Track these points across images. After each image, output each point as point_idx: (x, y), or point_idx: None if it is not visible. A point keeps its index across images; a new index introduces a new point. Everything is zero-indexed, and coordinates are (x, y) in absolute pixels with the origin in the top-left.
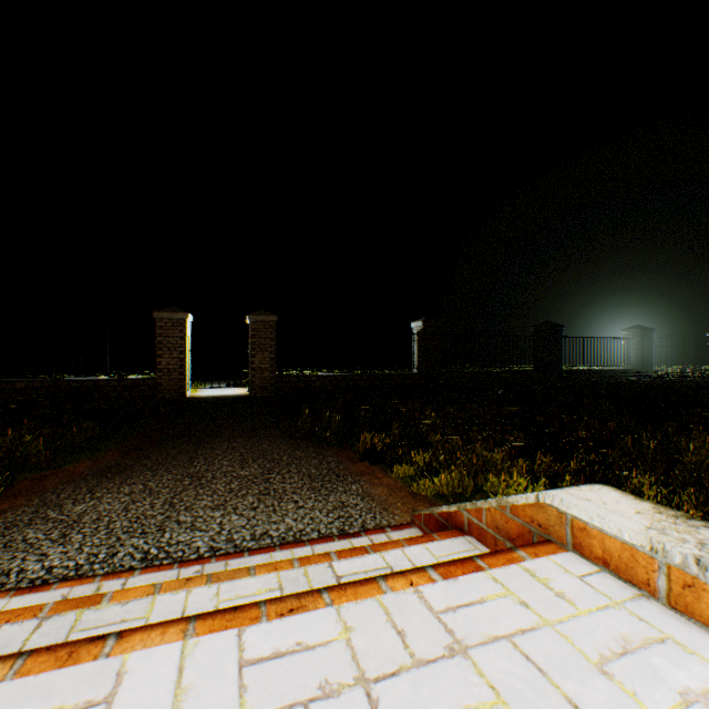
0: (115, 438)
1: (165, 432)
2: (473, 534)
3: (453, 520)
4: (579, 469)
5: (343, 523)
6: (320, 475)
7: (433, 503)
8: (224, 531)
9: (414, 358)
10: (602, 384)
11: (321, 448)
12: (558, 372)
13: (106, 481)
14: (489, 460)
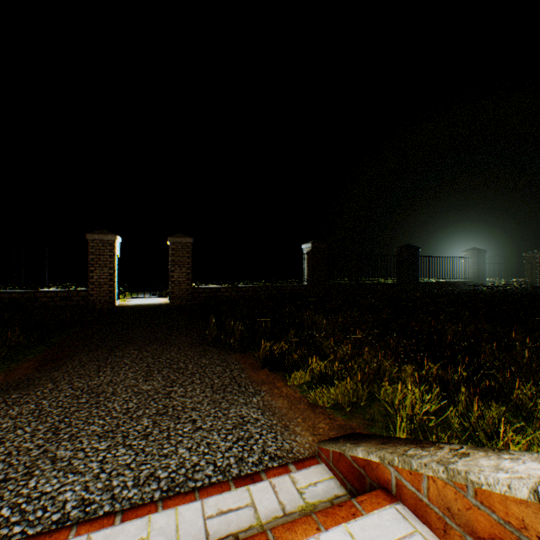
0: (38, 346)
1: (86, 340)
2: (406, 502)
3: (374, 472)
4: (465, 377)
5: (243, 452)
6: (222, 386)
7: (333, 416)
8: (103, 474)
9: (305, 273)
10: (450, 293)
11: (226, 354)
12: (416, 284)
13: (2, 399)
14: (379, 367)
